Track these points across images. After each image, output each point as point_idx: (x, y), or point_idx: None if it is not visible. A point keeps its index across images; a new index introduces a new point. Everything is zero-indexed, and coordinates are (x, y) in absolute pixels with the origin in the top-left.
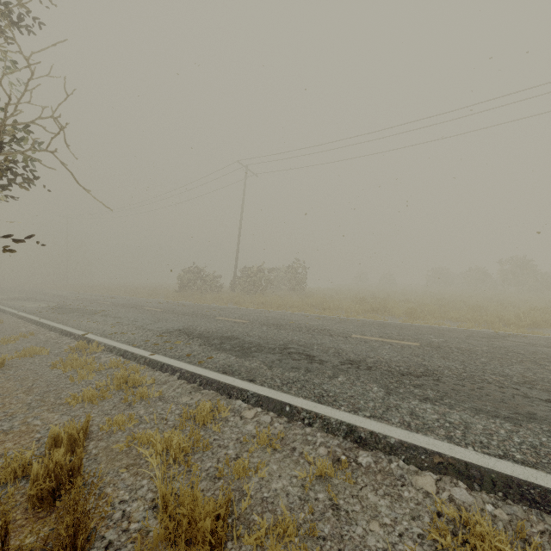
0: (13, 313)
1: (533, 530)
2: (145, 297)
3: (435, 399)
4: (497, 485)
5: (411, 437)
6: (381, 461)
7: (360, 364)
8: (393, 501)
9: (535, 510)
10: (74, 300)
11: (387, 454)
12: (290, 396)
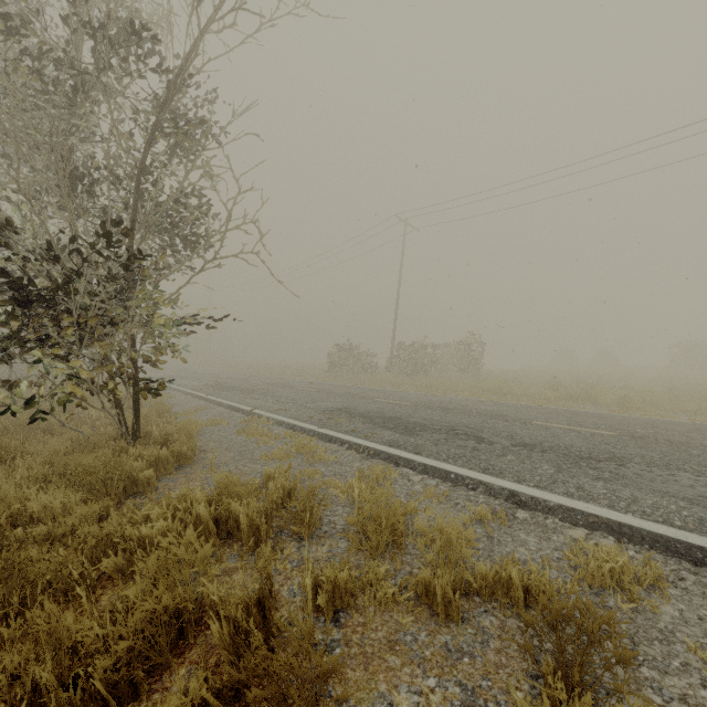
0: (179, 390)
1: (666, 568)
2: (293, 377)
3: (610, 479)
4: (645, 540)
5: (571, 503)
6: (538, 517)
7: (534, 447)
8: (542, 540)
9: (676, 558)
10: (226, 378)
11: (545, 513)
12: (455, 467)
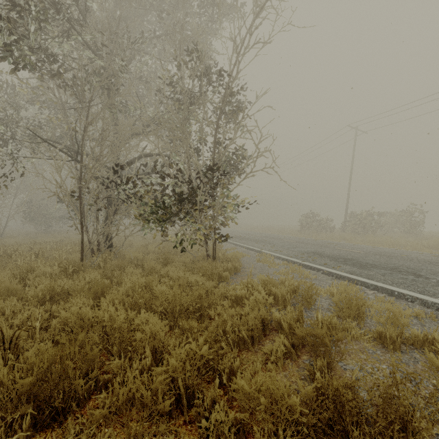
0: None
1: None
2: (277, 234)
3: None
4: None
5: None
6: None
7: None
8: None
9: None
10: (240, 233)
11: None
12: (398, 288)
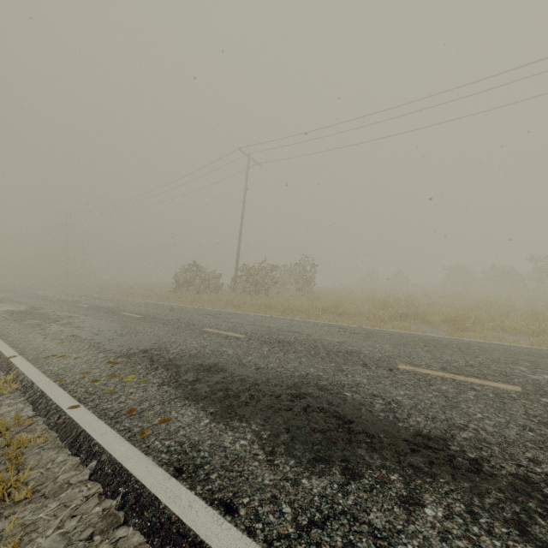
0: None
1: None
2: (136, 298)
3: None
4: None
5: None
6: None
7: (449, 451)
8: None
9: None
10: (52, 301)
11: None
12: None
